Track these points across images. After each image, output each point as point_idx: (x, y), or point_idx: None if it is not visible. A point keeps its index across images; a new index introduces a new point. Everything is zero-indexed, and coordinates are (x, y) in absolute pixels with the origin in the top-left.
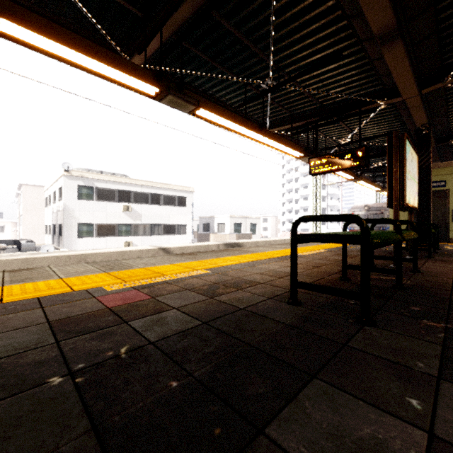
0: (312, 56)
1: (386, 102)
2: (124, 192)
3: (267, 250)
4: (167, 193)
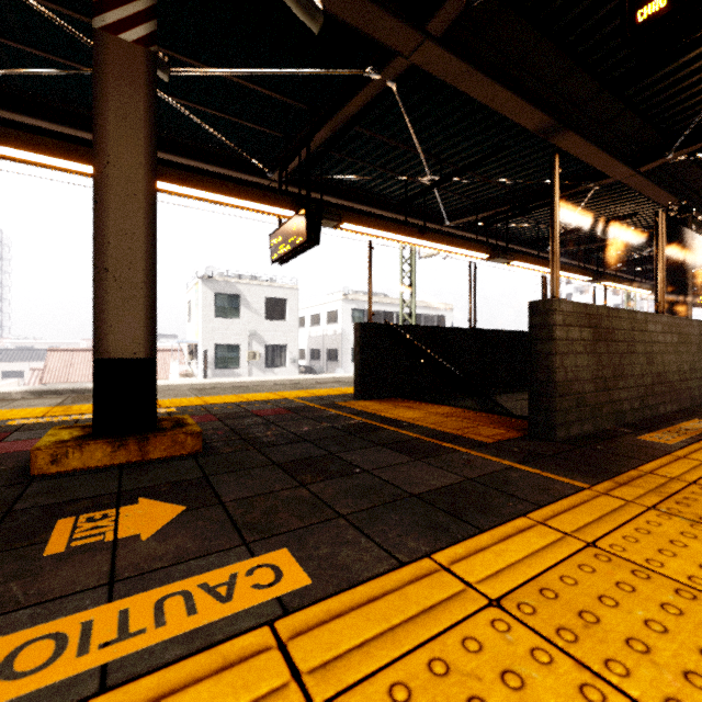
0: None
1: None
2: (388, 313)
3: None
4: (426, 312)
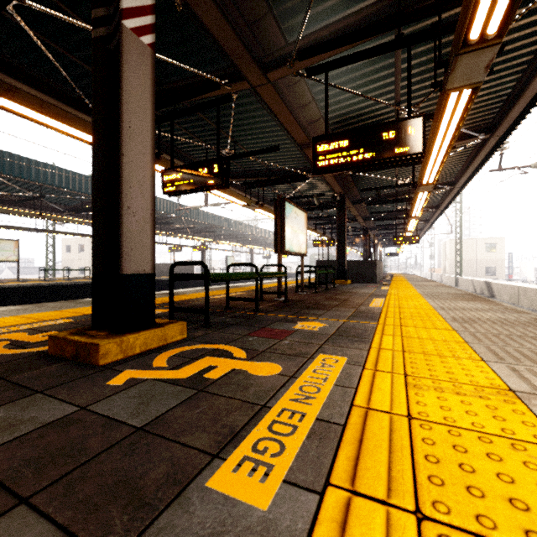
0: (363, 102)
1: (289, 68)
2: None
3: (434, 301)
4: None
